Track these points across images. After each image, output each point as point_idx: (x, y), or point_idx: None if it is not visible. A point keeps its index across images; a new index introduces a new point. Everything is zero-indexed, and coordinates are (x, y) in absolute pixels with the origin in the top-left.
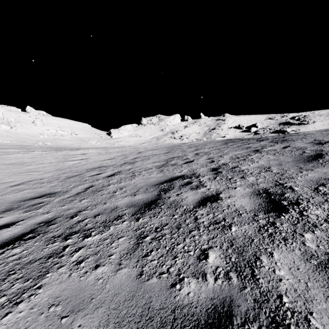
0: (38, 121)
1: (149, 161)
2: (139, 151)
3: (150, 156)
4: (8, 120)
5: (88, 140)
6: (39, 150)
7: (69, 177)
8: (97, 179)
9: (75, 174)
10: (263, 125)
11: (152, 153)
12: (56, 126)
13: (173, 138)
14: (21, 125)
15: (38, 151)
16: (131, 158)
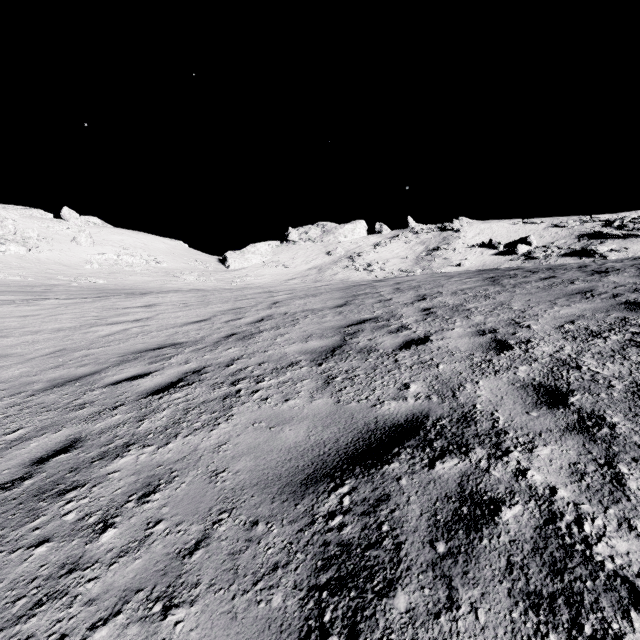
0: (83, 236)
1: (293, 331)
2: (273, 301)
3: (298, 315)
4: (25, 234)
5: (181, 274)
6: (62, 296)
7: (56, 383)
8: (117, 404)
9: (82, 370)
10: (544, 239)
11: (304, 307)
12: (119, 247)
13: (352, 269)
14: (50, 245)
15: (56, 300)
16: (251, 320)
